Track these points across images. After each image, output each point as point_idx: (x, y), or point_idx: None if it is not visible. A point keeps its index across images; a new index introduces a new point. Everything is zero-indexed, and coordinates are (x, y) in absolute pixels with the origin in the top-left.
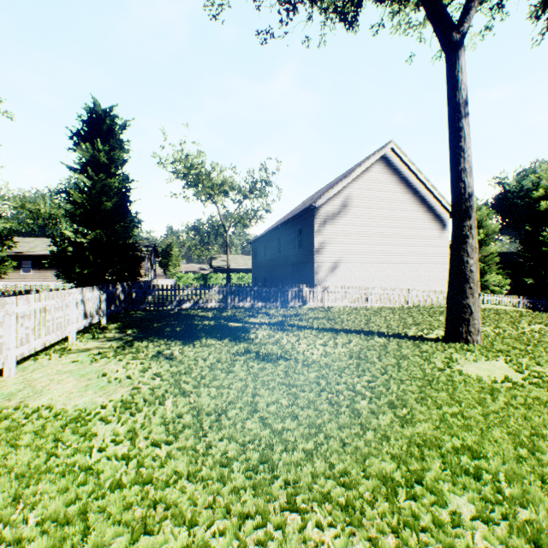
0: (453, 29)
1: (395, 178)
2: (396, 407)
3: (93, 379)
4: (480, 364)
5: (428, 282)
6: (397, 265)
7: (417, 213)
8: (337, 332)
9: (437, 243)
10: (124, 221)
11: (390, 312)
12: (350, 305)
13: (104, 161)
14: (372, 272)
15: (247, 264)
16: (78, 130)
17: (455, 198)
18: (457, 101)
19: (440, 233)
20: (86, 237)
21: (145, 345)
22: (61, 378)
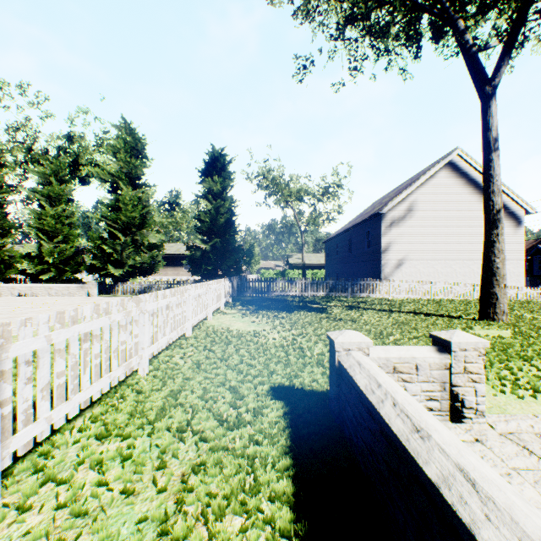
0: (486, 83)
1: (461, 181)
2: (411, 339)
3: (250, 323)
4: (490, 331)
5: None
6: (464, 262)
7: None
8: (392, 312)
9: (510, 240)
10: (230, 231)
11: (449, 302)
12: (413, 297)
13: (218, 189)
14: (437, 268)
15: (319, 261)
16: (202, 169)
17: (485, 213)
18: (488, 139)
19: (514, 230)
20: (207, 244)
21: (265, 312)
22: (234, 322)
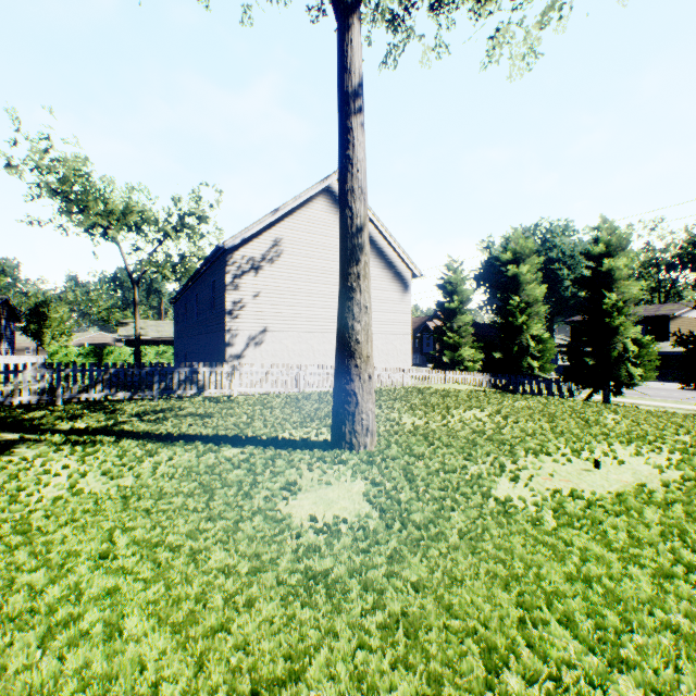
0: None
1: None
2: None
3: None
4: (332, 489)
5: (387, 357)
6: None
7: (374, 269)
8: (175, 442)
9: (398, 309)
10: None
11: (316, 399)
12: (275, 390)
13: None
14: (313, 345)
15: None
16: None
17: (341, 231)
18: (346, 89)
19: (402, 296)
20: None
21: None
22: None
